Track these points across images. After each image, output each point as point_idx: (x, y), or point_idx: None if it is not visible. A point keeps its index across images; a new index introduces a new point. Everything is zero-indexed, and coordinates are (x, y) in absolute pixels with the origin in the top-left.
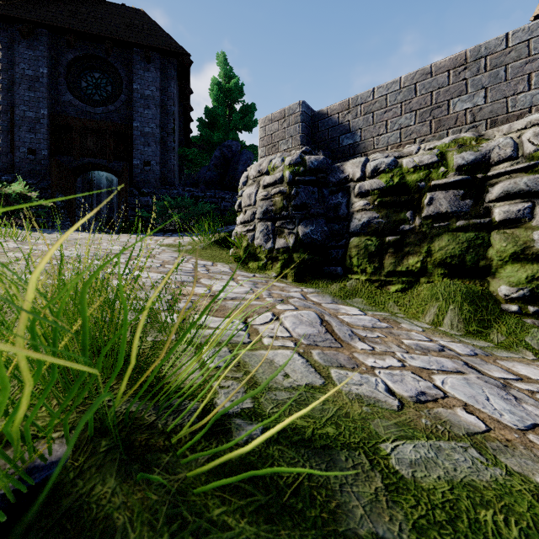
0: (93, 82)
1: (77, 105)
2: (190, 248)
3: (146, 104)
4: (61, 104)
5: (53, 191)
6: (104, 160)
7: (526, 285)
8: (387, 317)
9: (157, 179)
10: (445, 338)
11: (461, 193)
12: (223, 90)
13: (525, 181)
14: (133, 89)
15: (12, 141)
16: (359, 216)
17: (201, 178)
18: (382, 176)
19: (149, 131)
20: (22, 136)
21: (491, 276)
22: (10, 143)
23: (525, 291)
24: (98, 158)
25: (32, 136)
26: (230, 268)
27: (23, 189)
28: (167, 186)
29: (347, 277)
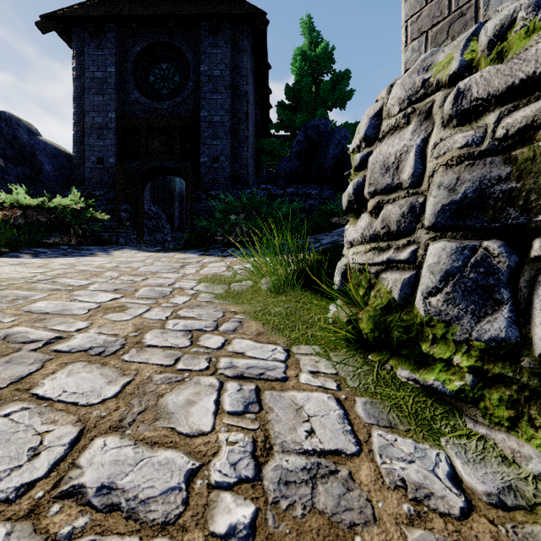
0: (161, 75)
1: (144, 103)
2: (249, 287)
3: (214, 88)
4: (129, 104)
5: (118, 202)
6: (171, 161)
7: None
8: None
9: (226, 178)
10: None
11: None
12: (308, 62)
13: None
14: (200, 72)
15: (84, 151)
16: None
17: (280, 171)
18: None
19: (218, 120)
20: (92, 145)
21: None
22: (82, 154)
23: None
24: (165, 160)
25: (100, 144)
26: (338, 388)
27: (78, 201)
28: (238, 185)
29: None
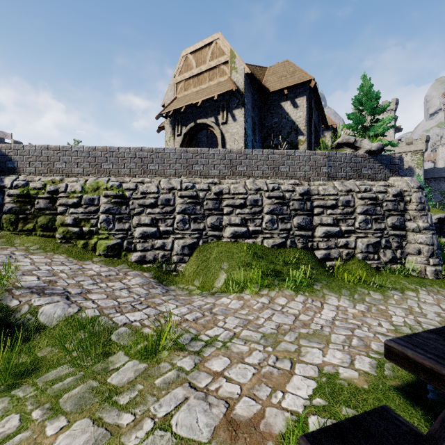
0: None
1: None
2: None
3: None
4: None
5: None
6: None
7: (62, 234)
8: (5, 247)
9: None
10: (22, 252)
11: (49, 201)
12: None
13: (64, 201)
14: None
15: None
16: (7, 205)
17: None
18: (20, 189)
19: None
20: None
21: (57, 231)
22: None
23: (62, 236)
24: None
25: None
26: None
27: None
28: None
29: (1, 232)
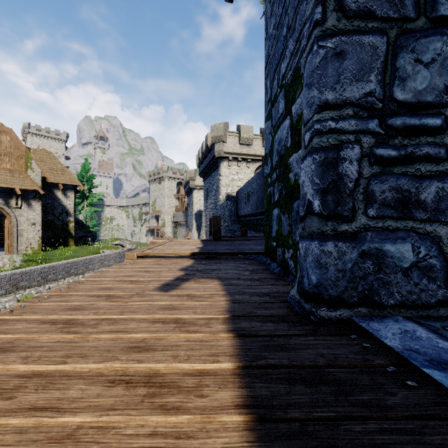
0: None
1: None
2: None
3: None
4: None
5: None
6: None
7: None
8: None
9: None
10: None
11: None
12: None
13: None
14: None
15: None
16: None
17: None
18: None
19: None
20: None
21: None
22: None
23: None
24: None
25: None
26: None
27: None
28: None
29: None
